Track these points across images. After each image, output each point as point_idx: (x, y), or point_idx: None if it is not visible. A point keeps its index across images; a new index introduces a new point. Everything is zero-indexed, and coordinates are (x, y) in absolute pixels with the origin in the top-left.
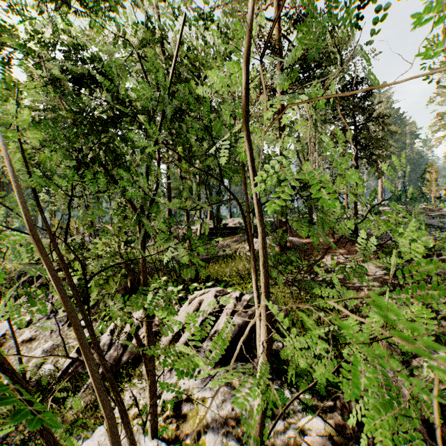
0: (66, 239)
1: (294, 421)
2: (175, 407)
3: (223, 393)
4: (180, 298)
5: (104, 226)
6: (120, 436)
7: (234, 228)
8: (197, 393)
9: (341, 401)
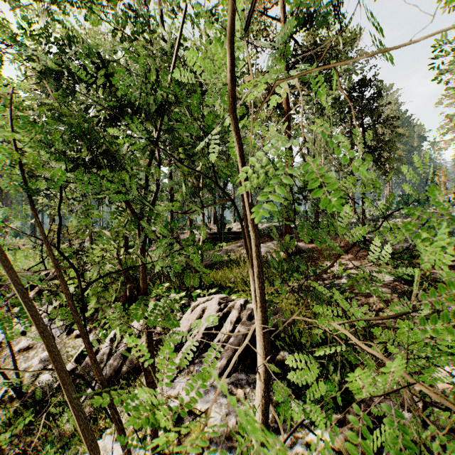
0: (58, 245)
1: (301, 435)
2: (177, 420)
3: (227, 405)
4: (182, 305)
5: (99, 231)
6: (119, 451)
7: (238, 232)
8: (200, 405)
9: (351, 414)
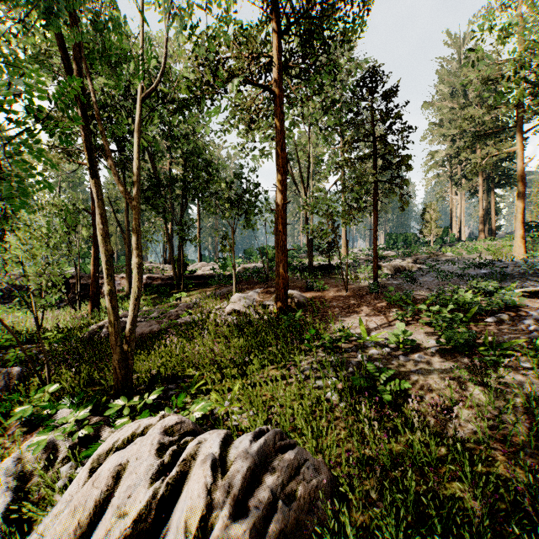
0: None
1: None
2: None
3: None
4: (82, 437)
5: None
6: None
7: (206, 277)
8: None
9: None
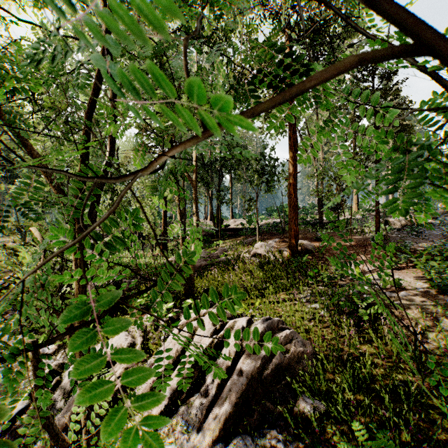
0: None
1: None
2: None
3: None
4: (170, 318)
5: None
6: None
7: (236, 229)
8: None
9: None
